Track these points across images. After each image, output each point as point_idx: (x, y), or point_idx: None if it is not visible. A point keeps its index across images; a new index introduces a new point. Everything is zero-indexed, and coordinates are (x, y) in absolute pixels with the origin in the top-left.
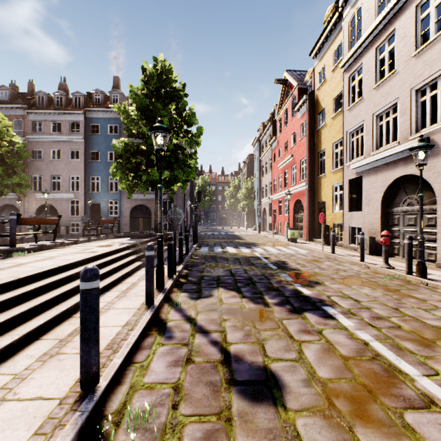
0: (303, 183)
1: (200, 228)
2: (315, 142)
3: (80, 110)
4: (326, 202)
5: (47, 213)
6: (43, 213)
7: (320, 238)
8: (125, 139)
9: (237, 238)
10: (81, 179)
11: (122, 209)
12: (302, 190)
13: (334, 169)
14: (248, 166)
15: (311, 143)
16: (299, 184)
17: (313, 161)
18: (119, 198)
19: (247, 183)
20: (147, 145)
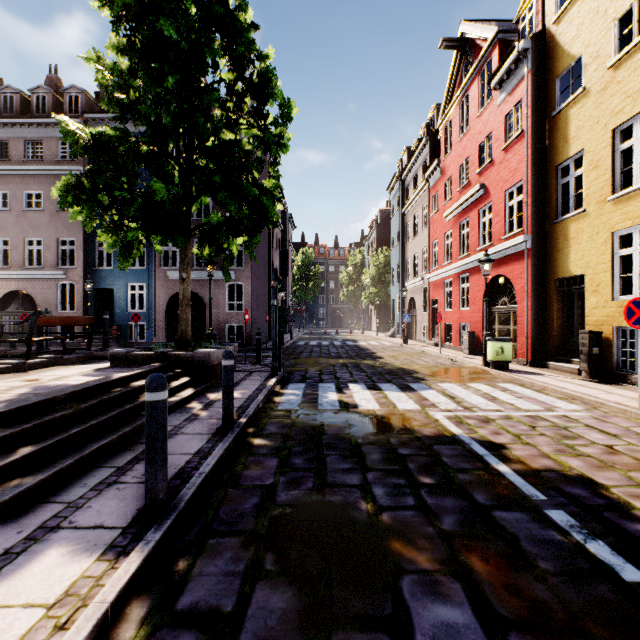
0: (517, 237)
1: (298, 333)
2: (548, 144)
3: (74, 117)
4: (586, 276)
5: (18, 308)
6: (12, 308)
7: (565, 360)
8: (106, 127)
9: (367, 356)
10: (78, 244)
11: (153, 298)
12: (512, 254)
13: (617, 192)
14: (378, 230)
15: (536, 147)
16: (501, 242)
17: (541, 187)
18: (147, 278)
19: (377, 258)
20: (147, 128)
